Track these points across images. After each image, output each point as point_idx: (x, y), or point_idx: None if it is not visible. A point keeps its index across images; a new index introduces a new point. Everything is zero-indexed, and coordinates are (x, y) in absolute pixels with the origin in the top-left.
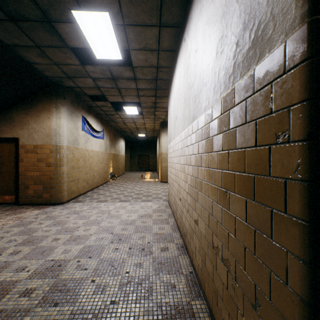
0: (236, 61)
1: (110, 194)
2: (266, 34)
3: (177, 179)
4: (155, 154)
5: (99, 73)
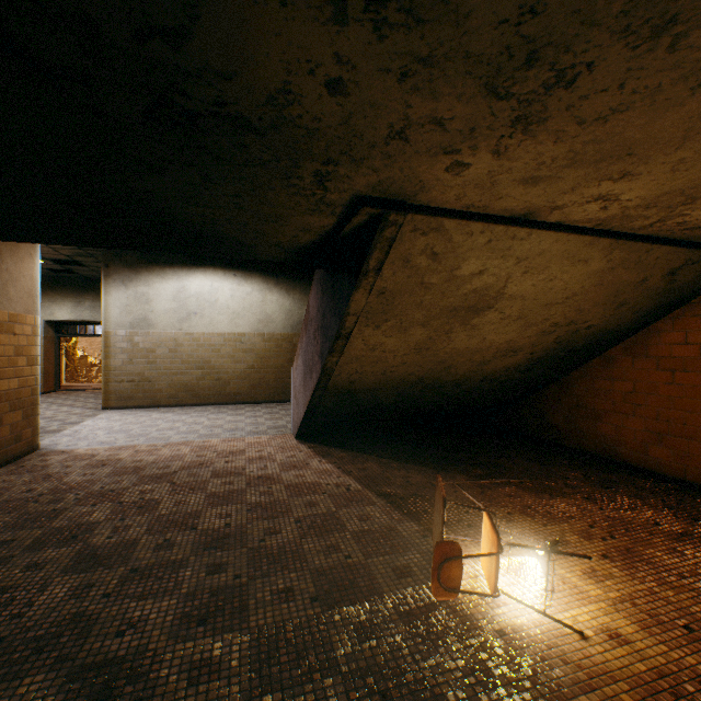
0: (297, 328)
1: None
2: None
3: (206, 366)
4: None
5: None
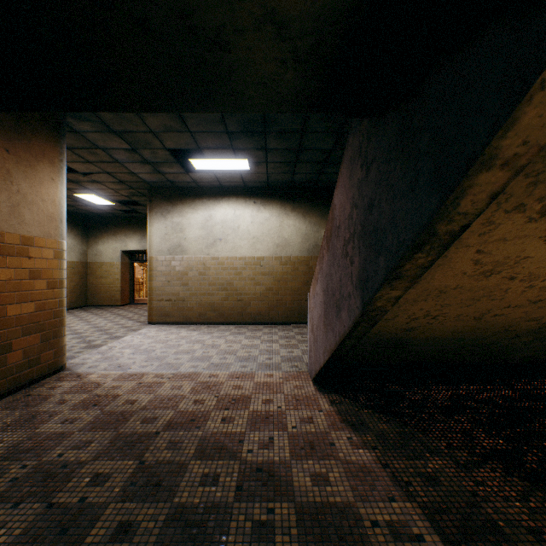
0: (313, 251)
1: None
2: None
3: (229, 288)
4: None
5: (154, 155)
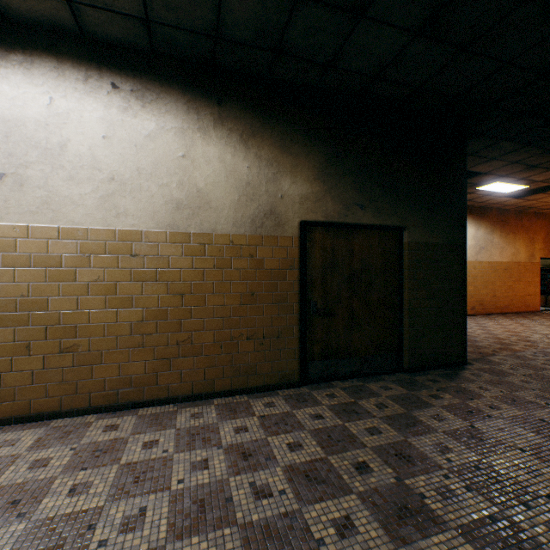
0: (264, 223)
1: None
2: (285, 228)
3: (30, 316)
4: None
5: None
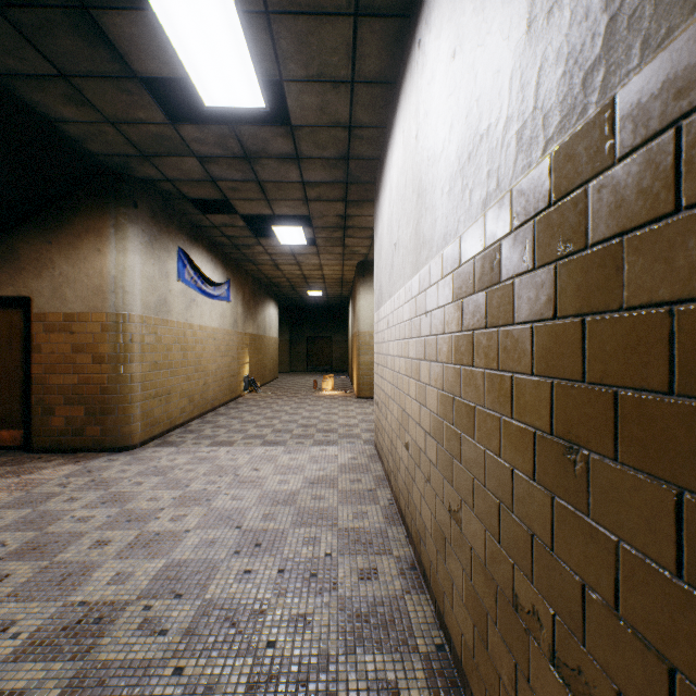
0: (621, 8)
1: (241, 426)
2: None
3: (399, 394)
4: (345, 336)
5: (213, 145)
